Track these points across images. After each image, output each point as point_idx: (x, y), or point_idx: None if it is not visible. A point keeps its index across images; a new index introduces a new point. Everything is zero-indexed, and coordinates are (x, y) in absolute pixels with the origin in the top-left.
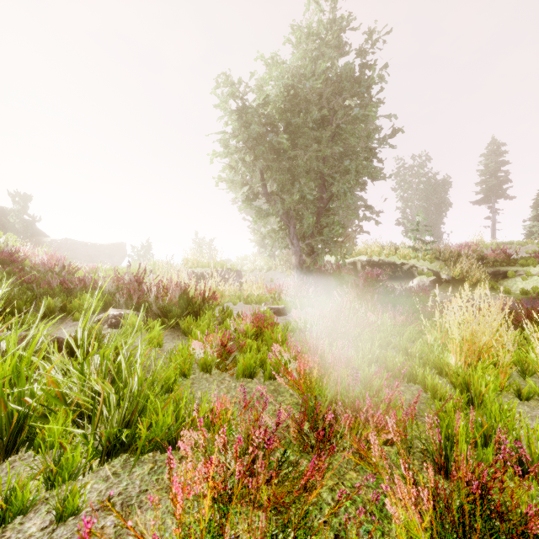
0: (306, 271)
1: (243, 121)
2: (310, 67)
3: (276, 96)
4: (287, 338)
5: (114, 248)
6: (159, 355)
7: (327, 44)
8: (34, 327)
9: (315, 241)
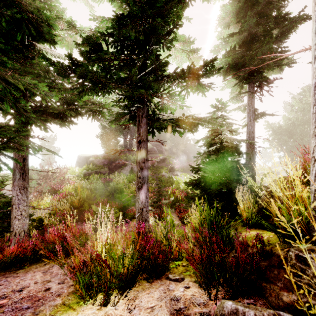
0: None
1: (273, 133)
2: (295, 118)
3: (285, 123)
4: None
5: None
6: None
7: (306, 103)
8: None
9: None
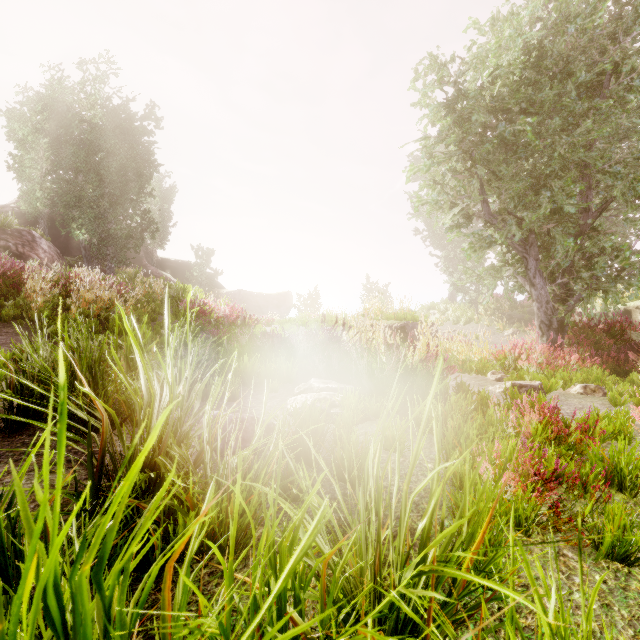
0: (557, 326)
1: (457, 115)
2: None
3: (508, 66)
4: (639, 464)
5: (281, 298)
6: (405, 468)
7: None
8: (260, 423)
9: (572, 279)
